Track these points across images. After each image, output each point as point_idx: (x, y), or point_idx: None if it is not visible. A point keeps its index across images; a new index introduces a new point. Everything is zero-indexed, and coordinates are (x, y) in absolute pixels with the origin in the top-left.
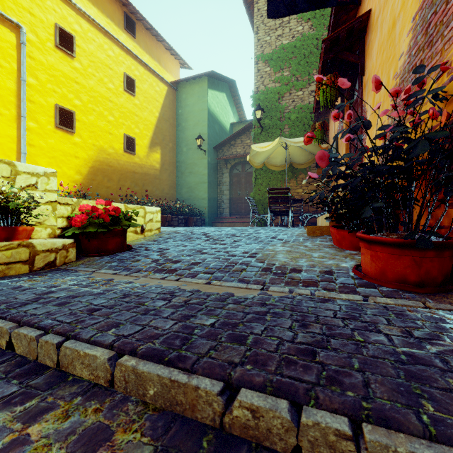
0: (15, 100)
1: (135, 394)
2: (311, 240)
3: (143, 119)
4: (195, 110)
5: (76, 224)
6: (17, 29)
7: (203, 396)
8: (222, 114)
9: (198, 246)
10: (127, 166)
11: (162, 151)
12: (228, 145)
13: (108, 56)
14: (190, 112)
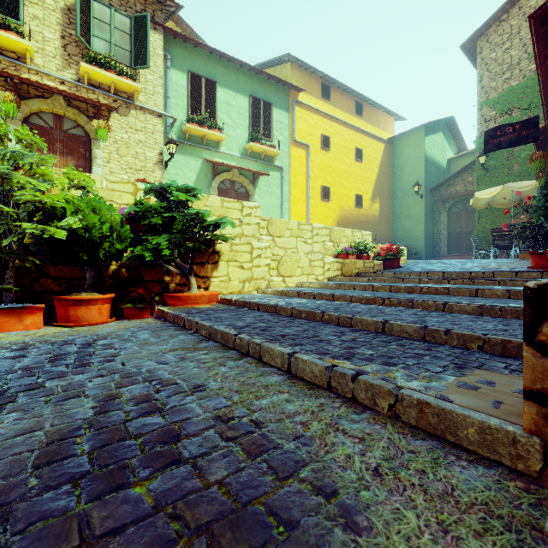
0: (305, 189)
1: (450, 277)
2: (519, 261)
3: (367, 178)
4: (410, 159)
5: (382, 255)
6: (306, 147)
7: (466, 274)
8: (438, 154)
9: (440, 266)
10: (356, 218)
11: (380, 200)
12: (446, 185)
13: (346, 140)
14: (406, 161)
